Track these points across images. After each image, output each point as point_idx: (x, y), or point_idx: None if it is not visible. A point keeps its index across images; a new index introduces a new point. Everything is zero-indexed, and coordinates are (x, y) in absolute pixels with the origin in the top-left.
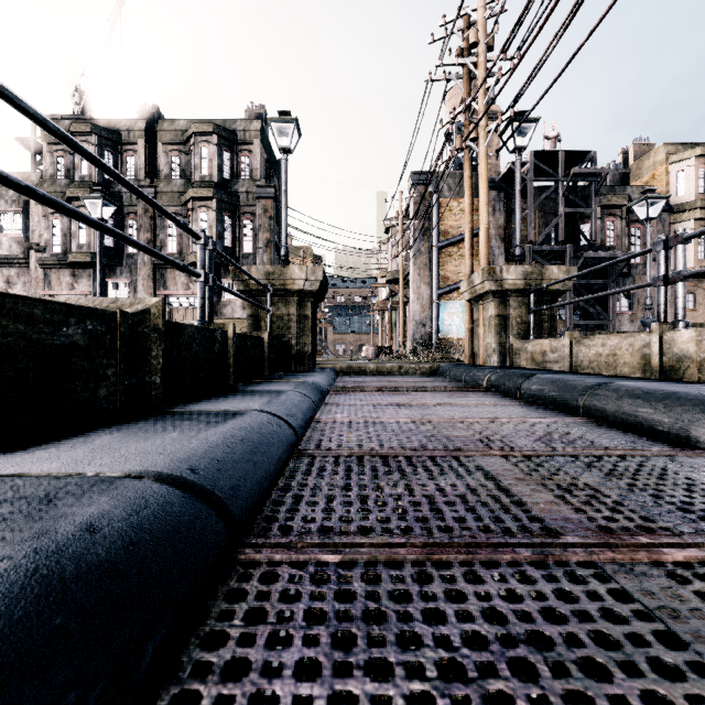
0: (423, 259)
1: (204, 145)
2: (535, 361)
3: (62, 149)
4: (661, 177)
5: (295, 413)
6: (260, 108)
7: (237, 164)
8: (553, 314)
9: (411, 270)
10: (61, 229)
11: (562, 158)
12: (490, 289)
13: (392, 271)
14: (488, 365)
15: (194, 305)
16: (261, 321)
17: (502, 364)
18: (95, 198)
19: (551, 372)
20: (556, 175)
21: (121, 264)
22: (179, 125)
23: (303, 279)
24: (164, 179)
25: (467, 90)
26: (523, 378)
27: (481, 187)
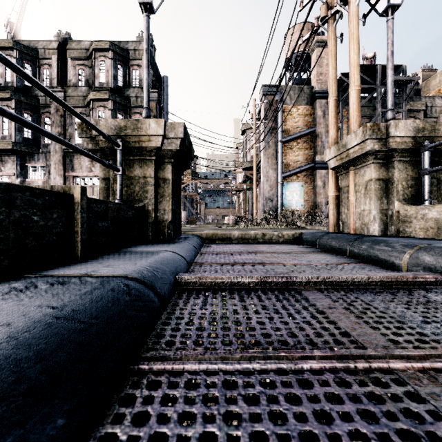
0: (271, 150)
1: (102, 59)
2: None
3: None
4: None
5: None
6: None
7: (129, 76)
8: (439, 178)
9: (262, 159)
10: None
11: (380, 70)
12: (373, 148)
13: (247, 162)
14: (364, 233)
15: (96, 184)
16: (113, 184)
17: (383, 232)
18: None
19: None
20: (375, 84)
21: (38, 152)
22: (83, 44)
23: (160, 134)
24: (72, 86)
25: None
26: None
27: (352, 48)
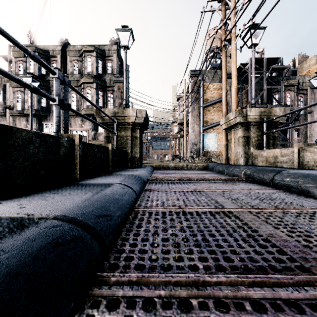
0: (196, 112)
1: (89, 57)
2: (269, 162)
3: (21, 60)
4: (313, 72)
5: (111, 211)
6: (116, 40)
7: (105, 66)
8: (275, 135)
9: (190, 118)
10: (21, 98)
11: (265, 61)
12: (240, 121)
13: (180, 119)
14: (237, 164)
15: (84, 135)
16: (111, 139)
17: (246, 163)
18: (28, 77)
19: (290, 169)
20: (262, 70)
21: (49, 115)
22: (77, 47)
23: (134, 116)
24: (70, 73)
25: (224, 16)
26: (274, 172)
27: (233, 66)
